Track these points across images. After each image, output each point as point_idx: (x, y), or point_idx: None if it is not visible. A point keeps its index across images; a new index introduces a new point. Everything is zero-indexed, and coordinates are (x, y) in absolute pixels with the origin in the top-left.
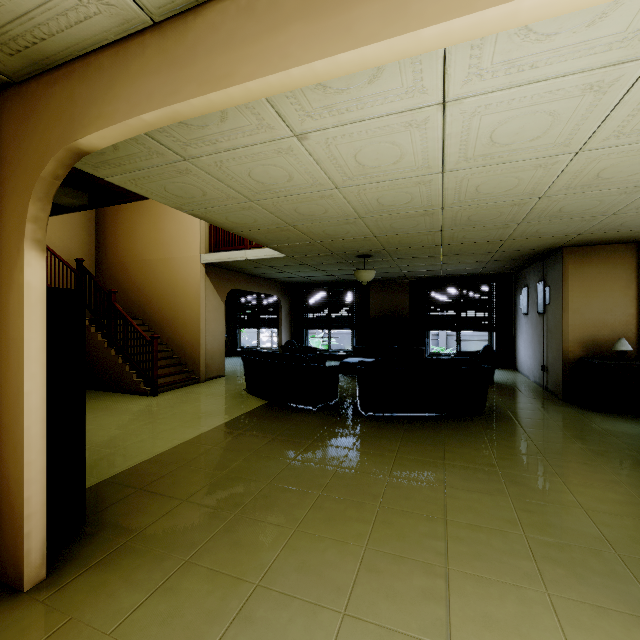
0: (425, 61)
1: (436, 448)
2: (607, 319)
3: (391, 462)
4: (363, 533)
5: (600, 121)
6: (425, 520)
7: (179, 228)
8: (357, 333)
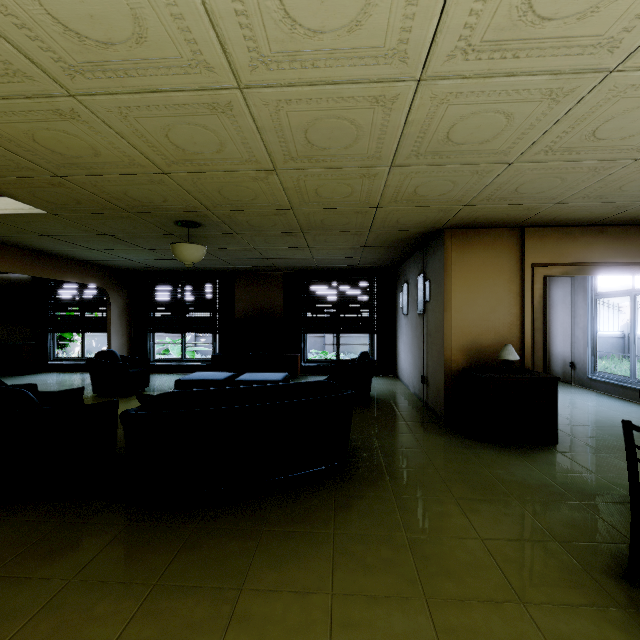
0: None
1: (216, 611)
2: (491, 320)
3: None
4: None
5: None
6: None
7: None
8: (220, 337)
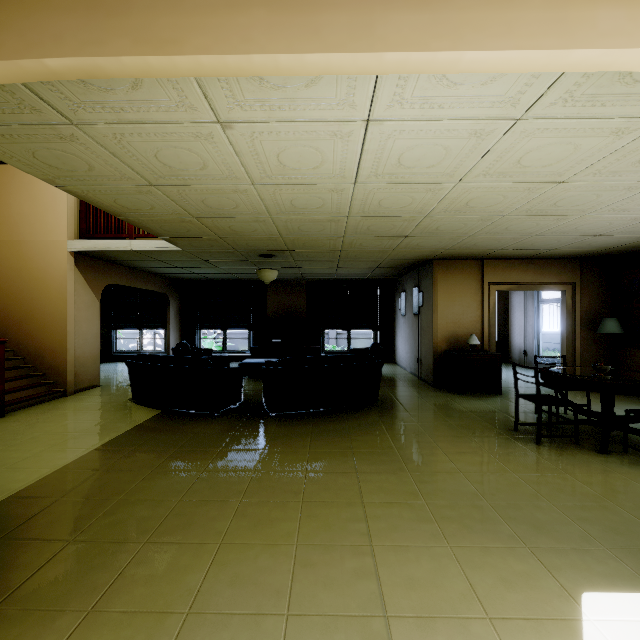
0: (360, 79)
1: (343, 439)
2: (463, 319)
3: (306, 458)
4: (292, 531)
5: (476, 161)
6: (346, 506)
7: (34, 205)
8: (254, 333)
